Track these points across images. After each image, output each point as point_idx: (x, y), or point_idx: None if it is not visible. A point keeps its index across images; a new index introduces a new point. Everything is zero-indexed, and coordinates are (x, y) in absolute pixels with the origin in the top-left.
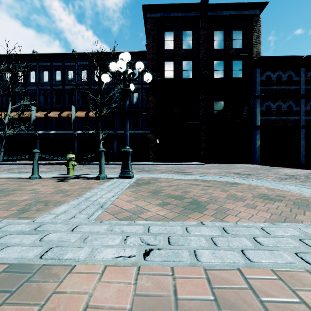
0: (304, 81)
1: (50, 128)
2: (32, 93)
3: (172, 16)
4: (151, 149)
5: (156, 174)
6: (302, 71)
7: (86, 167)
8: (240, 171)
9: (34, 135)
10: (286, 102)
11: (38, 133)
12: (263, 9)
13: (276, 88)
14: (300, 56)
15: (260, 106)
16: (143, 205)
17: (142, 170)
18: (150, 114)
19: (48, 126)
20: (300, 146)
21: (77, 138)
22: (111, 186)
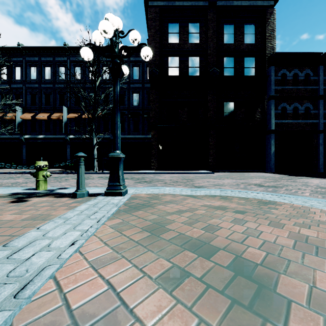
0: (323, 81)
1: (39, 131)
2: (18, 91)
3: (177, 5)
4: (153, 156)
5: (158, 187)
6: (320, 70)
7: (74, 177)
8: (259, 181)
9: (19, 140)
10: (304, 103)
11: (24, 138)
12: (278, 0)
13: (293, 88)
14: (318, 53)
15: (275, 107)
16: (126, 277)
17: (141, 181)
18: (152, 116)
19: (36, 129)
20: (318, 152)
21: (69, 144)
22: (84, 212)
